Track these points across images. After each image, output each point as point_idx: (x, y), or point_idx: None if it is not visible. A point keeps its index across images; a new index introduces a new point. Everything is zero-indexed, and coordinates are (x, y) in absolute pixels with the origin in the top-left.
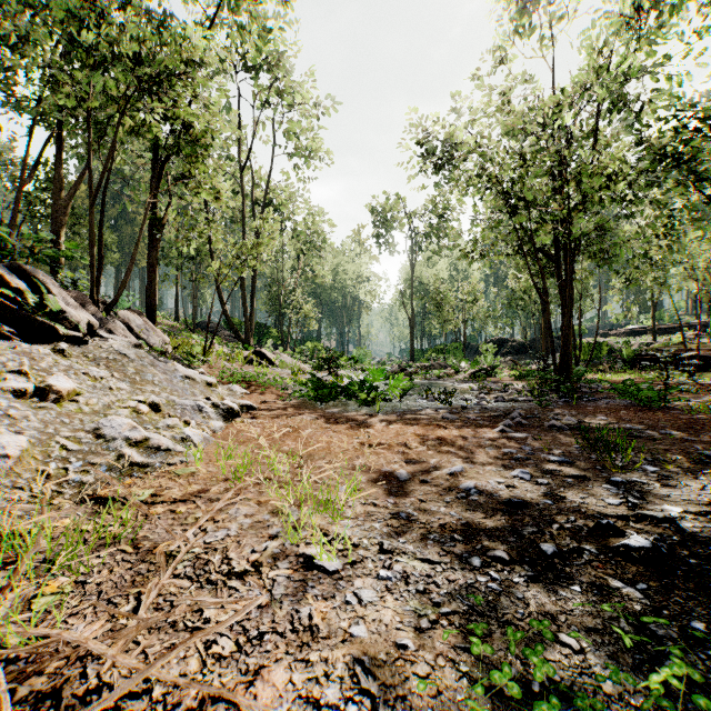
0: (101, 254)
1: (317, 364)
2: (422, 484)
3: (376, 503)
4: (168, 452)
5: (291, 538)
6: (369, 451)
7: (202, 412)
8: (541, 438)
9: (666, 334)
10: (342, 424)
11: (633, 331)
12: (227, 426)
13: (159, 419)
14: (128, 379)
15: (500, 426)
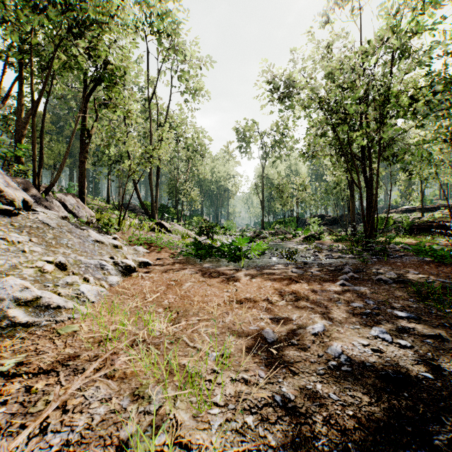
0: (42, 152)
1: (198, 231)
2: (290, 348)
3: (246, 379)
4: (57, 310)
5: (144, 449)
6: (237, 306)
7: (104, 269)
8: (376, 291)
9: (429, 212)
10: (215, 278)
11: (407, 210)
12: (124, 280)
13: (62, 277)
14: (44, 243)
15: (340, 280)
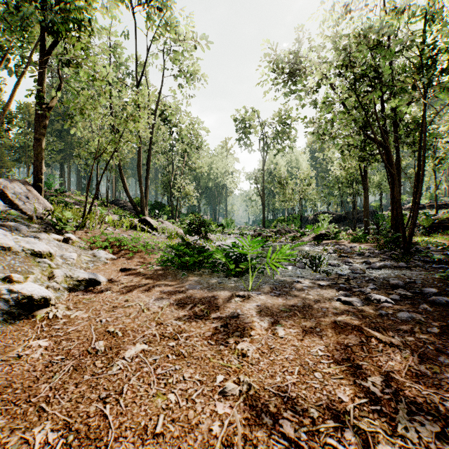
0: None
1: (186, 229)
2: None
3: None
4: None
5: None
6: None
7: None
8: None
9: (442, 209)
10: (200, 321)
11: None
12: (0, 333)
13: None
14: None
15: None
